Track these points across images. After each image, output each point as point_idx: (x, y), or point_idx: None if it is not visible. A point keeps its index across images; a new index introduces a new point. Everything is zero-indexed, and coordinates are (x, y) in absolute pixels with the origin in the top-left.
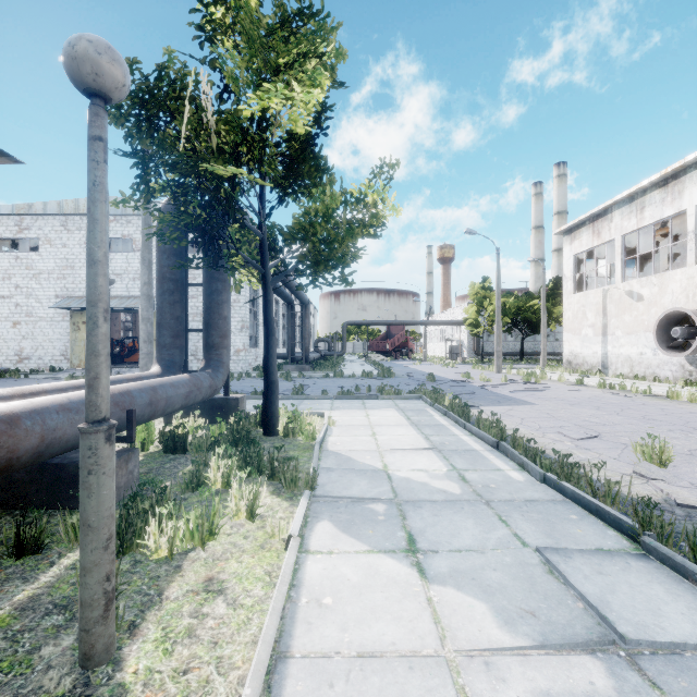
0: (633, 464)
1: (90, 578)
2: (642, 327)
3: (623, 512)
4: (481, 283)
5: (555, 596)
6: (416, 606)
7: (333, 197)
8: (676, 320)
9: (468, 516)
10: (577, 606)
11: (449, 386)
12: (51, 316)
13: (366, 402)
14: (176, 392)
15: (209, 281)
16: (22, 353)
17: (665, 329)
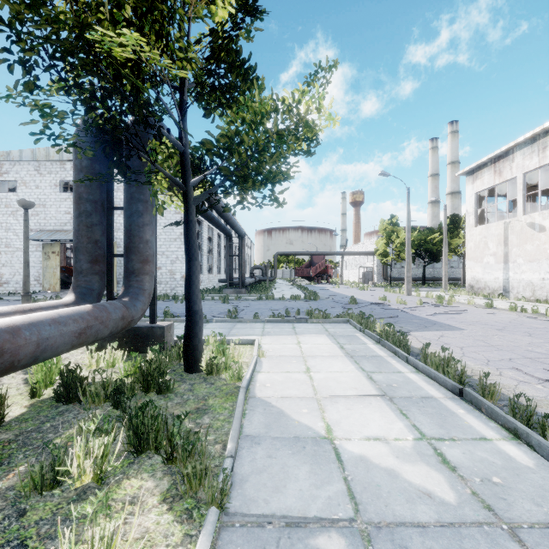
0: None
1: None
2: (544, 255)
3: None
4: (390, 220)
5: None
6: None
7: (262, 102)
8: None
9: None
10: None
11: (370, 308)
12: None
13: (296, 326)
14: (60, 330)
15: (129, 202)
16: (2, 278)
17: None
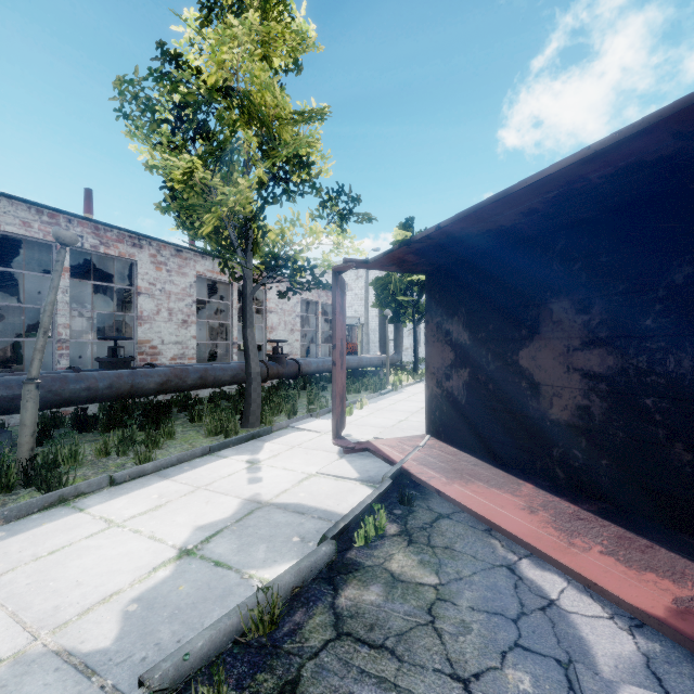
0: None
1: (387, 374)
2: None
3: None
4: None
5: None
6: None
7: None
8: None
9: None
10: None
11: None
12: None
13: None
14: (389, 359)
15: (396, 324)
16: None
17: None
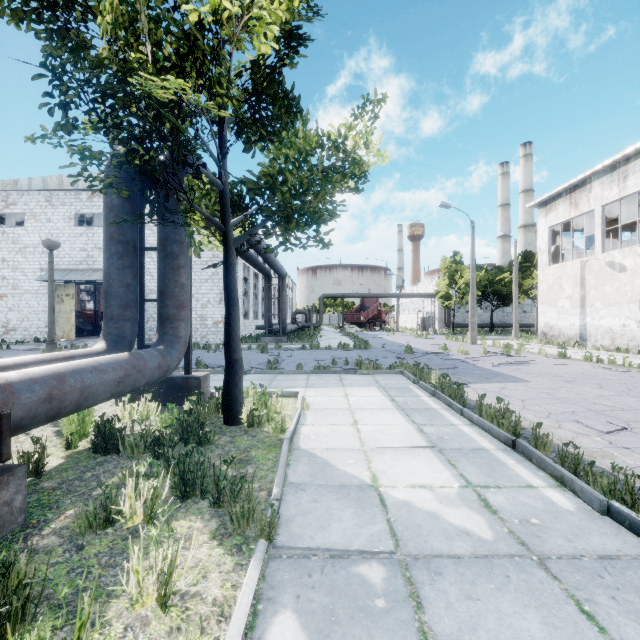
0: None
1: None
2: (624, 298)
3: None
4: (453, 257)
5: None
6: None
7: (307, 138)
8: None
9: (525, 601)
10: None
11: (427, 358)
12: (36, 289)
13: (344, 378)
14: (101, 378)
15: (163, 243)
16: (8, 324)
17: None
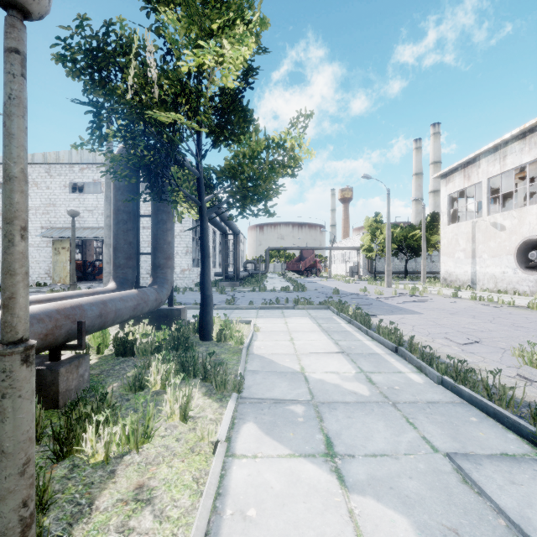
0: (514, 367)
1: (4, 506)
2: (504, 251)
3: (517, 414)
4: (374, 217)
5: (475, 510)
6: (338, 519)
7: (258, 142)
8: (533, 246)
9: (379, 418)
10: (499, 522)
11: (350, 298)
12: (38, 243)
13: (285, 311)
14: (125, 305)
15: (156, 213)
16: None
17: (524, 253)
